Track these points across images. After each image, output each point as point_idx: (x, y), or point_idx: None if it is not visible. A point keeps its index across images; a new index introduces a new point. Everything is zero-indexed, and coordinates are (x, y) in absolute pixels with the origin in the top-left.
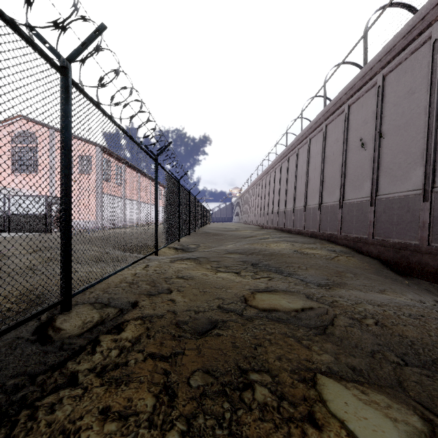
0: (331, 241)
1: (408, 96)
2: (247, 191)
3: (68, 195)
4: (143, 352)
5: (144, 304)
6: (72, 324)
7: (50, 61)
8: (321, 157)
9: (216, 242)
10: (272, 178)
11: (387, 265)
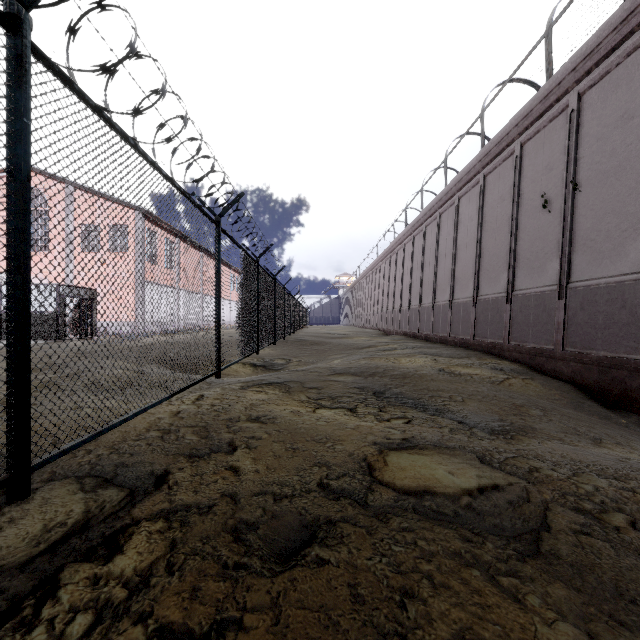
0: (493, 353)
1: (623, 123)
2: (362, 279)
3: (23, 270)
4: (146, 623)
5: (179, 478)
6: (19, 533)
7: None
8: (477, 225)
9: (316, 355)
10: (400, 259)
11: (587, 392)
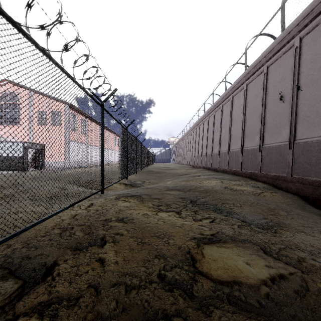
0: (252, 178)
1: None
2: (181, 140)
3: None
4: None
5: (61, 270)
6: None
7: None
8: (243, 110)
9: (158, 179)
10: (201, 129)
11: (306, 200)
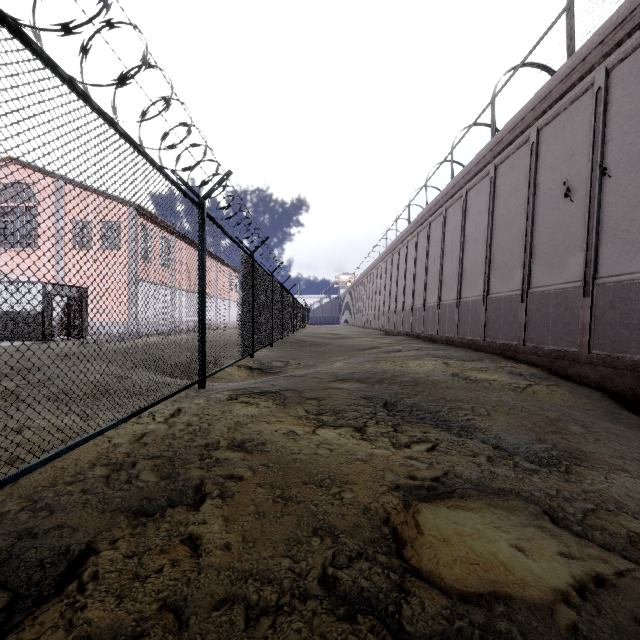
0: (507, 356)
1: None
2: (362, 279)
3: None
4: None
5: (102, 565)
6: None
7: None
8: (488, 219)
9: (316, 357)
10: (403, 257)
11: (620, 400)
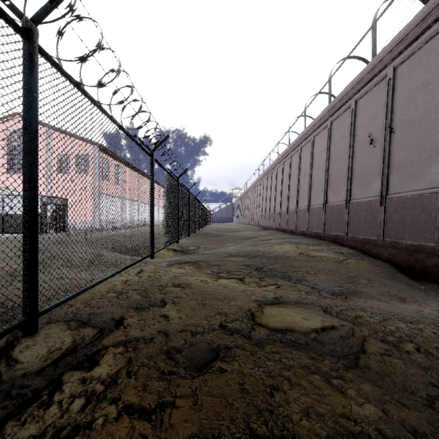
0: (337, 242)
1: (423, 87)
2: (248, 192)
3: (33, 189)
4: (117, 403)
5: (130, 322)
6: (33, 354)
7: (6, 16)
8: (326, 155)
9: (217, 243)
10: (274, 178)
11: (399, 268)
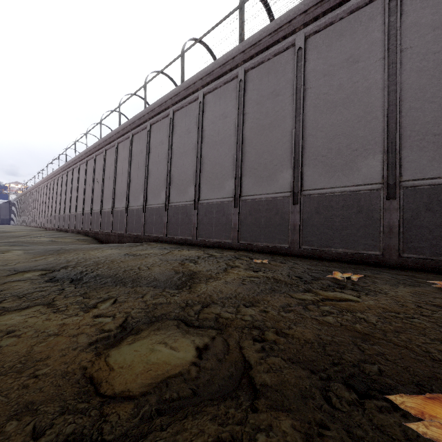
0: (87, 235)
1: (111, 165)
2: (31, 191)
3: None
4: None
5: None
6: None
7: None
8: (85, 181)
9: None
10: (56, 185)
11: (103, 243)
